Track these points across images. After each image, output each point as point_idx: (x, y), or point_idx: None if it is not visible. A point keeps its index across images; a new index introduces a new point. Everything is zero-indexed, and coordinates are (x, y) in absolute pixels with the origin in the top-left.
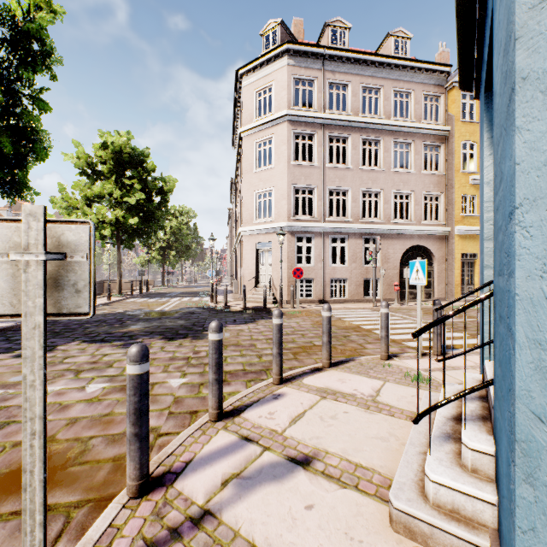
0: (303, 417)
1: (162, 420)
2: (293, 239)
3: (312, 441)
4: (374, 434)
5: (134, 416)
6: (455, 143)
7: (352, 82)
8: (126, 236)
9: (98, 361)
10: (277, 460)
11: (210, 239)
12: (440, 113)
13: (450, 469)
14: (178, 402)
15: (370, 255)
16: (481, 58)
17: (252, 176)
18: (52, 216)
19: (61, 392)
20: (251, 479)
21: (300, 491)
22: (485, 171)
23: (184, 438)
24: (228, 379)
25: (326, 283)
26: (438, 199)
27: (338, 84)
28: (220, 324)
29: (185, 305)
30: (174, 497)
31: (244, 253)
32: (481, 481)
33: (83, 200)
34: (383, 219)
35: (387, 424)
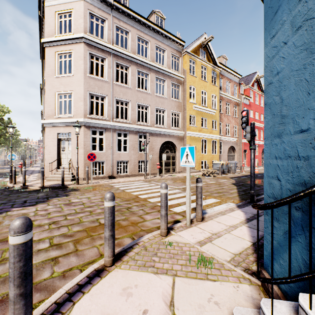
0: None
1: None
2: (89, 132)
3: None
4: None
5: None
6: (187, 85)
7: (131, 31)
8: None
9: None
10: None
11: (9, 127)
12: (179, 67)
13: None
14: None
15: (143, 146)
16: None
17: (54, 80)
18: None
19: None
20: None
21: None
22: None
23: None
24: None
25: (114, 164)
26: (178, 116)
27: (122, 29)
28: None
29: None
30: None
31: (46, 141)
32: None
33: None
34: (150, 123)
35: None
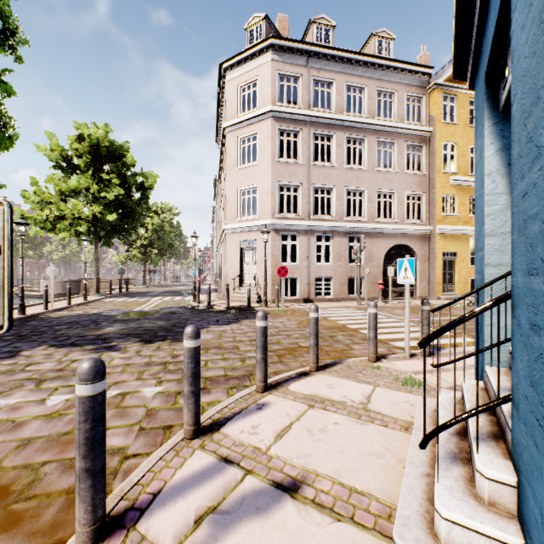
0: (290, 431)
1: (131, 437)
2: (278, 237)
3: (300, 460)
4: (368, 449)
5: (85, 447)
6: (437, 143)
7: (337, 80)
8: (105, 233)
9: (65, 368)
10: (260, 486)
11: (193, 237)
12: (422, 114)
13: (464, 502)
14: (150, 416)
15: (355, 254)
16: (480, 41)
17: (236, 173)
18: (23, 211)
19: (17, 407)
20: (230, 513)
21: (287, 528)
22: (486, 161)
23: (153, 462)
24: (208, 386)
25: (310, 281)
26: (420, 199)
27: (322, 81)
28: (196, 329)
29: (166, 305)
30: (136, 543)
31: (227, 251)
32: (501, 518)
33: (57, 195)
34: (367, 217)
35: (381, 436)
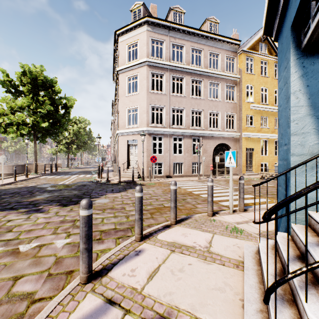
0: (158, 272)
1: (40, 283)
2: (150, 138)
3: (166, 298)
4: (213, 285)
5: None
6: (243, 85)
7: (186, 45)
8: (41, 135)
9: (1, 226)
10: None
11: (97, 137)
12: (234, 67)
13: None
14: (58, 263)
15: (196, 149)
16: (286, 4)
17: (125, 98)
18: None
19: None
20: None
21: None
22: (292, 84)
23: (52, 308)
24: (102, 237)
25: (170, 165)
26: (233, 117)
27: (177, 45)
28: (89, 202)
29: (80, 180)
30: None
31: (119, 146)
32: None
33: (8, 110)
34: (203, 127)
35: (221, 273)
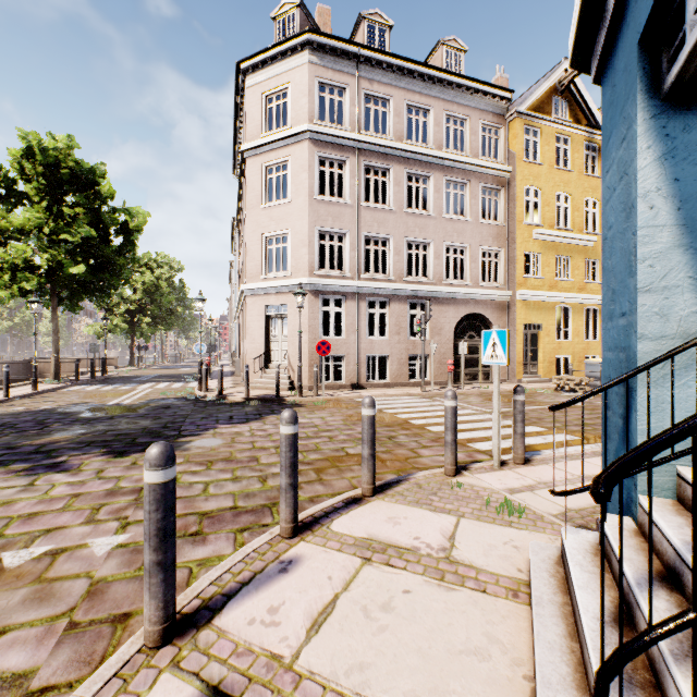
0: (333, 613)
1: (47, 648)
2: (317, 302)
3: (351, 679)
4: (463, 642)
5: None
6: (518, 187)
7: (395, 97)
8: (68, 293)
9: None
10: None
11: (198, 299)
12: (500, 149)
13: None
14: (94, 595)
15: (418, 325)
16: None
17: (260, 213)
18: None
19: None
20: None
21: None
22: (640, 175)
23: None
24: (204, 529)
25: (361, 361)
26: (497, 256)
27: (376, 97)
28: (167, 450)
29: (158, 395)
30: None
31: (248, 320)
32: None
33: None
34: (433, 278)
35: (480, 612)
